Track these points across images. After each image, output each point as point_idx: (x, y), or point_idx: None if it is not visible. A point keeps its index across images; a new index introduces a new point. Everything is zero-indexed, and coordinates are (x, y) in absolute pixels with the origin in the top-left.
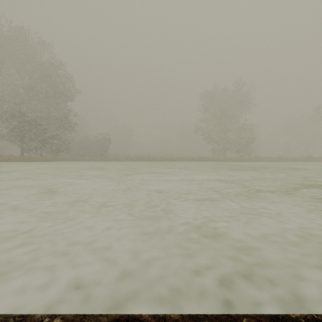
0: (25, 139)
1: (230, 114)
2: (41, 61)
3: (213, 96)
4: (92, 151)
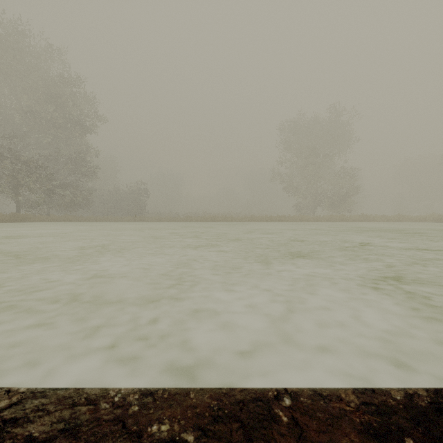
0: (20, 188)
1: (322, 154)
2: (44, 73)
3: (298, 128)
4: (124, 207)
